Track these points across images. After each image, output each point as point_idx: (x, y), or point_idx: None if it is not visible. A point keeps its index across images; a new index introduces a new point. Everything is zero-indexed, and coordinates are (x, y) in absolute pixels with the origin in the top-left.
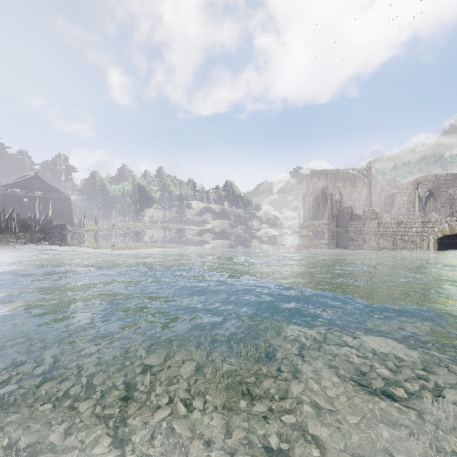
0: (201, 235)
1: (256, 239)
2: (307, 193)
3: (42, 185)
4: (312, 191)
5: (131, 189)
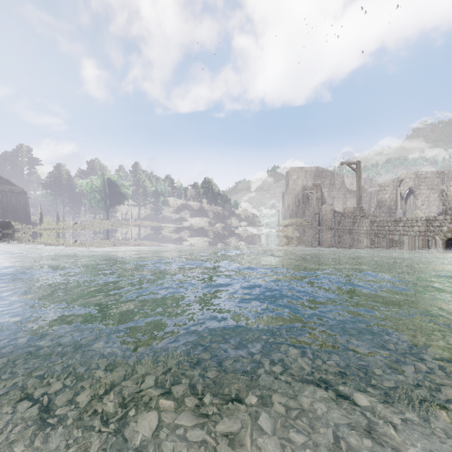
0: (177, 233)
1: (236, 238)
2: (286, 191)
3: None
4: (292, 188)
5: (100, 183)
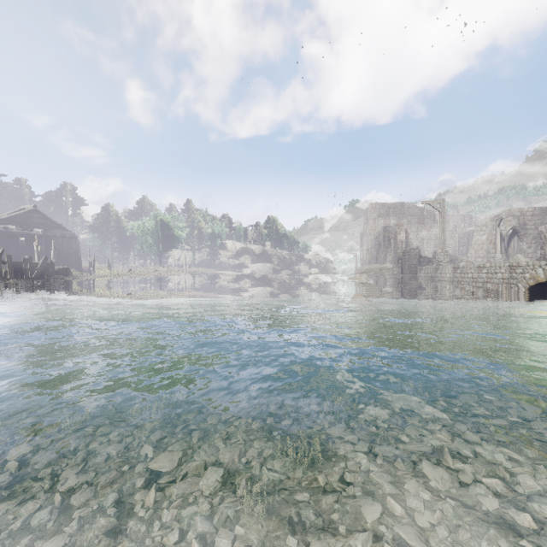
0: (238, 281)
1: (304, 287)
2: (365, 231)
3: (43, 220)
4: (371, 228)
5: (153, 226)
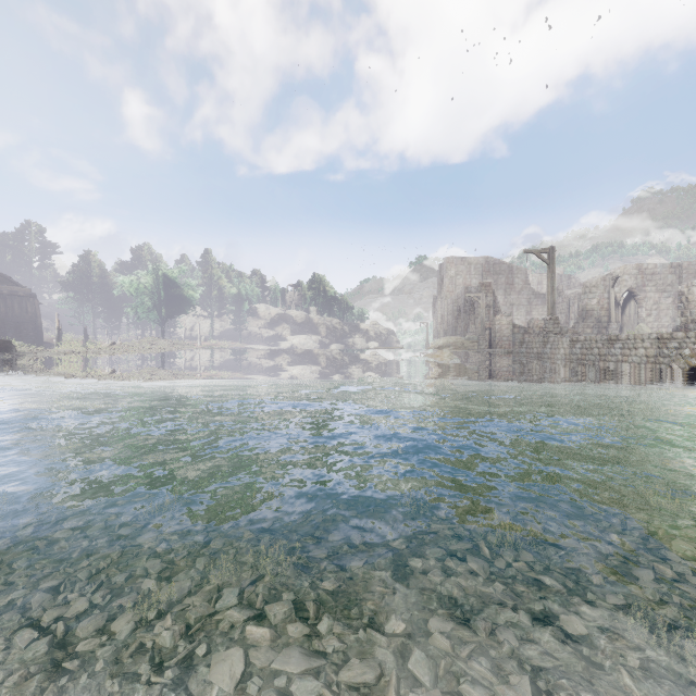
0: (271, 359)
1: (362, 366)
2: (440, 294)
3: None
4: (448, 289)
5: (151, 282)
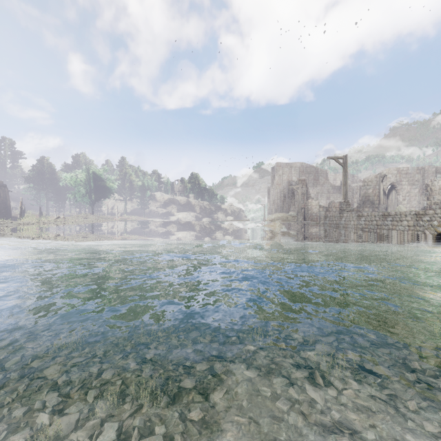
0: (164, 228)
1: (223, 232)
2: (272, 186)
3: None
4: (277, 183)
5: (85, 177)
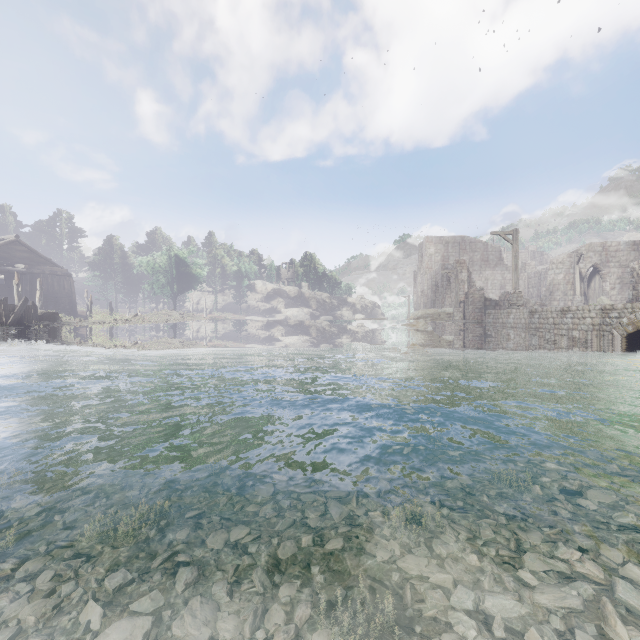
0: (268, 329)
1: (349, 335)
2: (420, 270)
3: (27, 254)
4: (427, 266)
5: (165, 262)
